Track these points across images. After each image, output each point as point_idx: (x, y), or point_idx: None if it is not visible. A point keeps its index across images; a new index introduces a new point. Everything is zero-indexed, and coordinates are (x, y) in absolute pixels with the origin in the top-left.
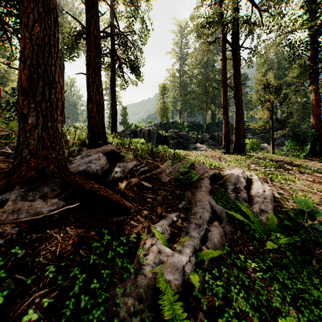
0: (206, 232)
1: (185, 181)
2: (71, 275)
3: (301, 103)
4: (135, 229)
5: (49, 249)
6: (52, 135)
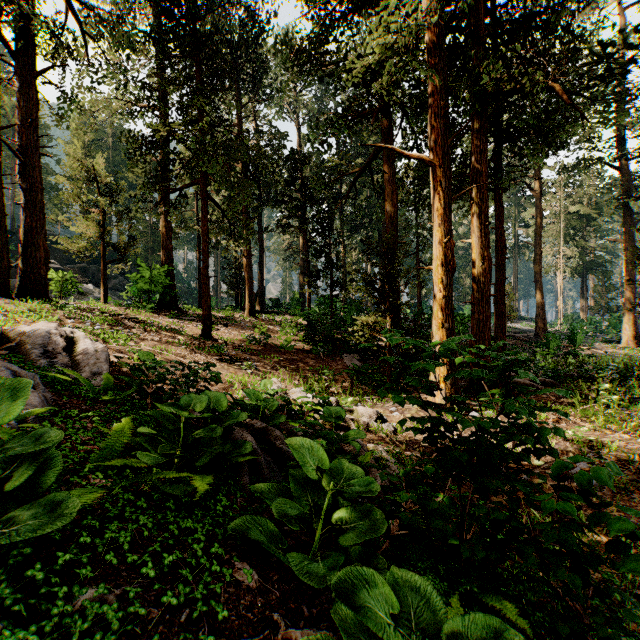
0: None
1: None
2: None
3: (151, 225)
4: None
5: None
6: None
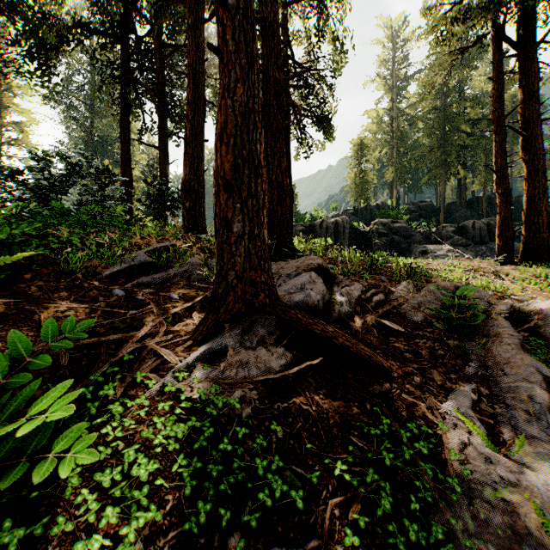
0: None
1: (463, 322)
2: (368, 480)
3: None
4: (415, 409)
5: (309, 429)
6: (259, 247)
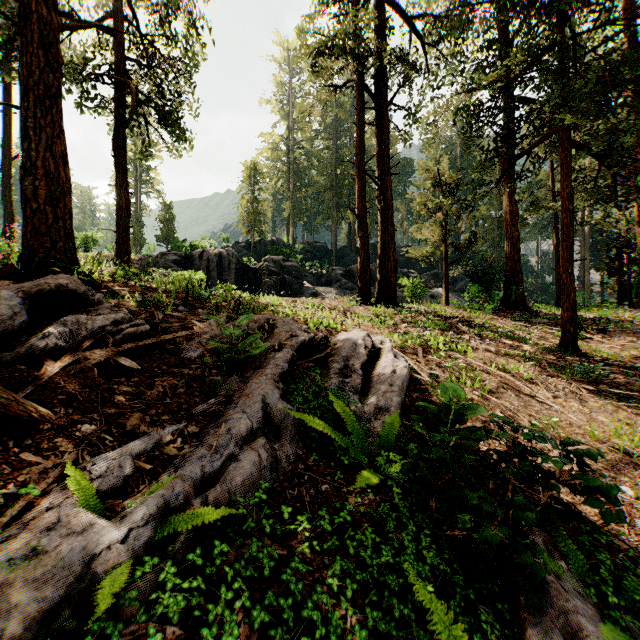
0: (228, 464)
1: (233, 355)
2: None
3: (496, 220)
4: (28, 472)
5: None
6: None
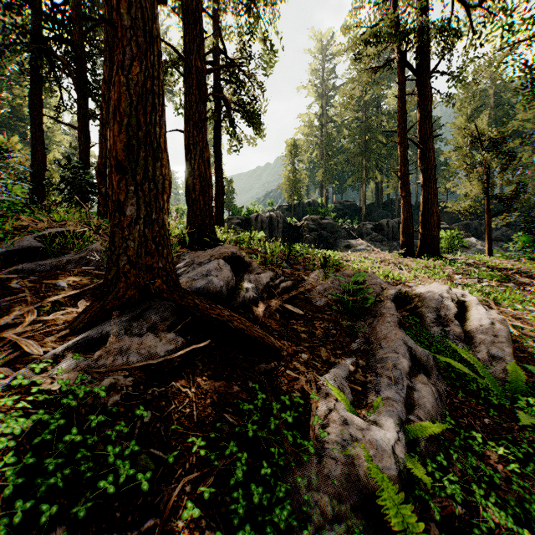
0: (407, 392)
1: (356, 305)
2: (227, 453)
3: None
4: (296, 383)
5: (182, 411)
6: (157, 232)
